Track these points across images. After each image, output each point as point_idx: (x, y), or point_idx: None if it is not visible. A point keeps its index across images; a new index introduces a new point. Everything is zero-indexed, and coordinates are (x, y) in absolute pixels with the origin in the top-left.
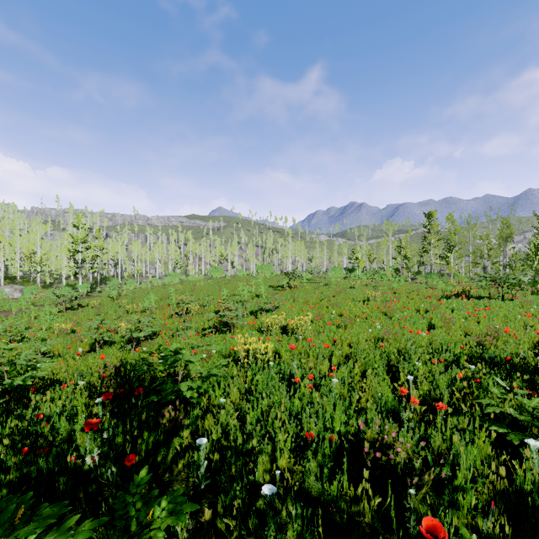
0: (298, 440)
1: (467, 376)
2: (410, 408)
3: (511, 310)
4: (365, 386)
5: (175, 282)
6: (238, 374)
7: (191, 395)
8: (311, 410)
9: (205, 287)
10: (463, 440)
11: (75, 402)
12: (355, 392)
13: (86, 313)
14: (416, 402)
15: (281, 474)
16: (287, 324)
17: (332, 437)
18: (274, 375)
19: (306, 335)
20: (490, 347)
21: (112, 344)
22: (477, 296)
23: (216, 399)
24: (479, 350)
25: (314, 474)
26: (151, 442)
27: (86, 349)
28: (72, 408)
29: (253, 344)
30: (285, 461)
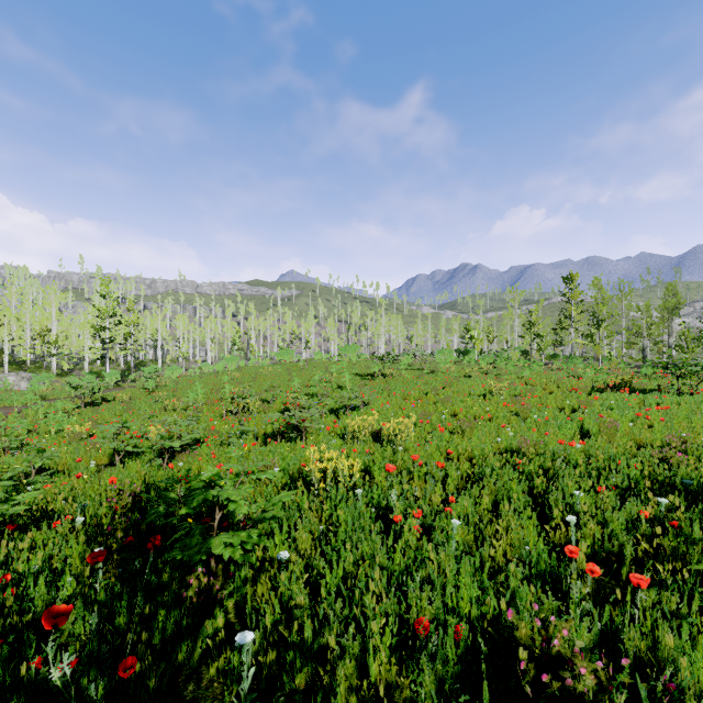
0: (403, 633)
1: (655, 514)
2: (577, 570)
3: (696, 409)
4: (501, 531)
5: (231, 368)
6: (311, 506)
7: (231, 555)
8: (421, 573)
9: (270, 375)
10: (677, 637)
11: (67, 550)
12: (488, 541)
13: (111, 410)
14: (596, 572)
15: (376, 690)
16: (381, 429)
17: (458, 628)
18: (364, 510)
19: (408, 445)
20: (679, 466)
21: (138, 456)
22: (642, 388)
23: (275, 548)
24: (665, 472)
25: (431, 694)
26: (170, 625)
27: (104, 462)
28: (62, 559)
29: (332, 462)
30: (383, 668)
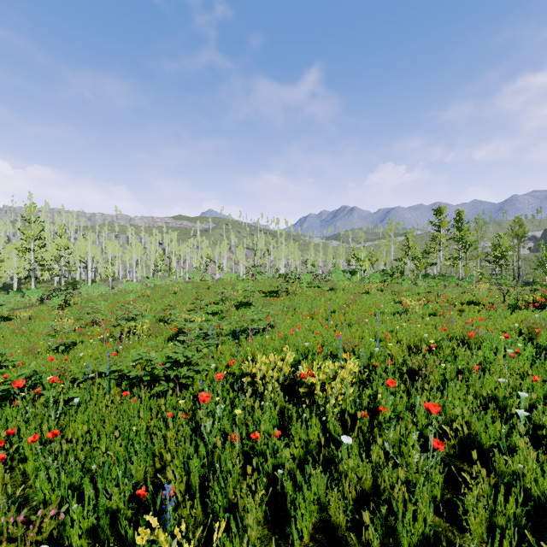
0: None
1: None
2: None
3: None
4: None
5: (147, 287)
6: None
7: None
8: None
9: (179, 293)
10: None
11: None
12: None
13: None
14: None
15: None
16: (296, 376)
17: None
18: None
19: (346, 413)
20: None
21: None
22: None
23: None
24: None
25: None
26: None
27: None
28: None
29: None
30: None
